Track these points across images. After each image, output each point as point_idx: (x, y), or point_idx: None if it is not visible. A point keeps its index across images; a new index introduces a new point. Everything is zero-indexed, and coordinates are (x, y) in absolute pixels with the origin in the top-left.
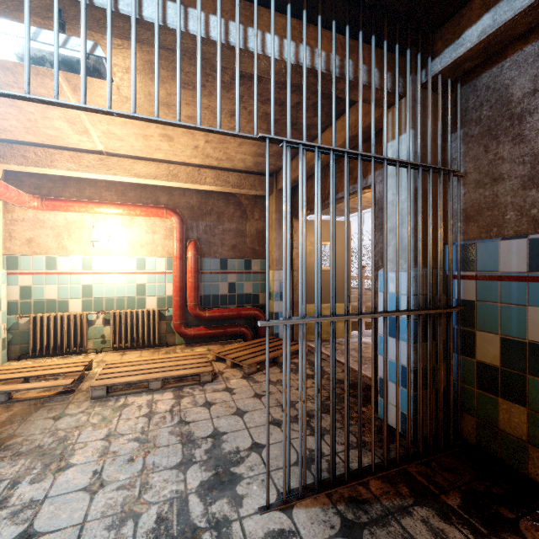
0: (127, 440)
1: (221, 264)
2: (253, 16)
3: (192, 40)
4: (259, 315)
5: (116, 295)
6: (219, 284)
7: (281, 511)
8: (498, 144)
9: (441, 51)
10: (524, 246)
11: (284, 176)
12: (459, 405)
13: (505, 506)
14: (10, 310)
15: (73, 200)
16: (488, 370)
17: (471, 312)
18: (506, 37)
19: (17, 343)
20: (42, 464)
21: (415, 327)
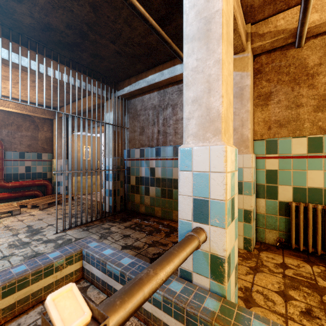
0: None
1: (20, 155)
2: (50, 63)
3: (22, 66)
4: (48, 183)
5: None
6: (18, 167)
7: (62, 233)
8: (135, 121)
9: (120, 90)
10: (139, 151)
11: (63, 124)
12: (127, 199)
13: (130, 218)
14: None
15: None
16: (133, 186)
17: (129, 170)
18: (134, 93)
19: None
20: None
21: (113, 176)
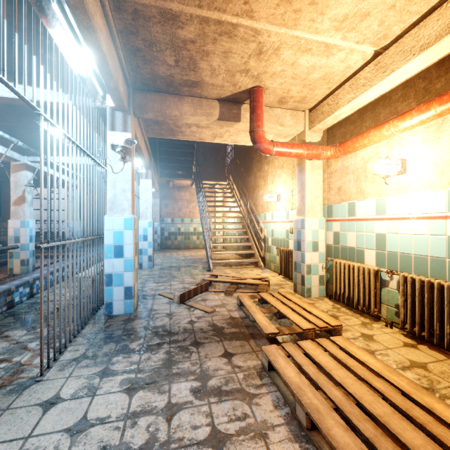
0: (154, 429)
1: None
2: None
3: None
4: None
5: (414, 251)
6: None
7: None
8: None
9: None
10: None
11: None
12: None
13: None
14: (328, 252)
15: (358, 134)
16: None
17: None
18: None
19: (331, 283)
20: (148, 375)
21: None
